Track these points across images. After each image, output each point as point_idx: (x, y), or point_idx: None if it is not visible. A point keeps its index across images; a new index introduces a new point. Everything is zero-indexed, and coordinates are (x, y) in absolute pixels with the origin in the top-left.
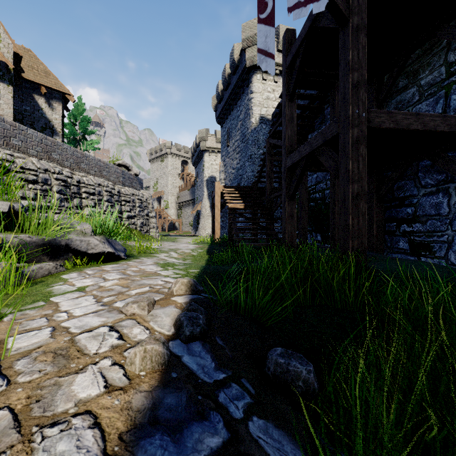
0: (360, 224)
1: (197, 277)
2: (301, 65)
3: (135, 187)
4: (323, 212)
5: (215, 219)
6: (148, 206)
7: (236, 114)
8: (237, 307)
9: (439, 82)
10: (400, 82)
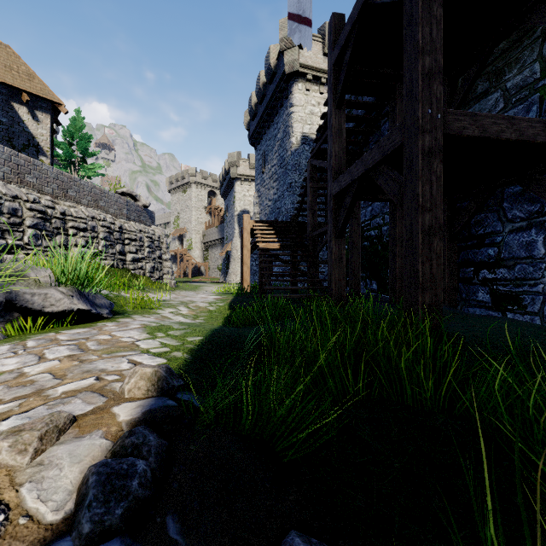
0: (434, 270)
1: (194, 351)
2: (351, 58)
3: (144, 221)
4: (380, 254)
5: (244, 263)
6: (161, 247)
7: (273, 133)
8: (238, 418)
9: (531, 83)
10: (478, 86)
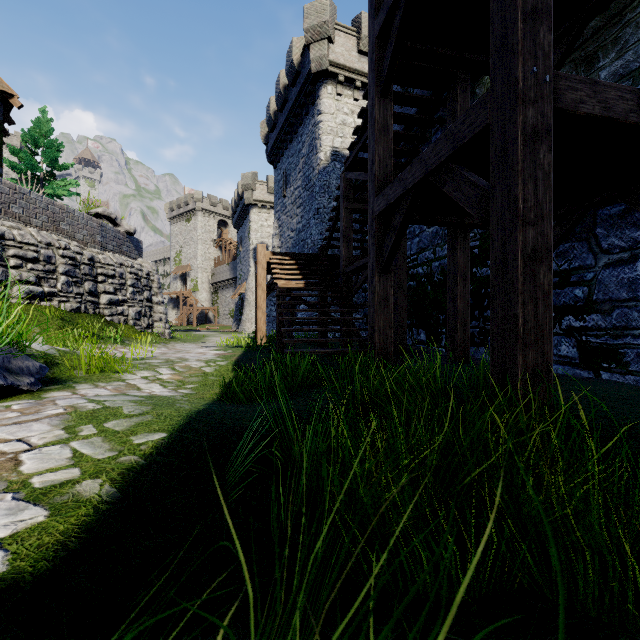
0: (540, 316)
1: (132, 474)
2: (402, 24)
3: (128, 253)
4: (430, 296)
5: (258, 307)
6: (151, 286)
7: (297, 147)
8: None
9: (636, 69)
10: None
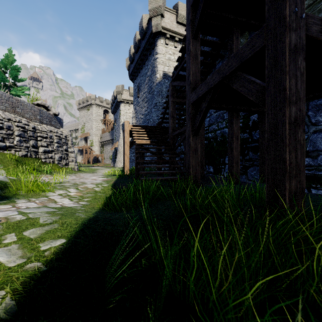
0: (298, 159)
1: (32, 283)
2: None
3: (54, 125)
4: (215, 149)
5: (125, 154)
6: (67, 143)
7: (145, 71)
8: None
9: None
10: None
